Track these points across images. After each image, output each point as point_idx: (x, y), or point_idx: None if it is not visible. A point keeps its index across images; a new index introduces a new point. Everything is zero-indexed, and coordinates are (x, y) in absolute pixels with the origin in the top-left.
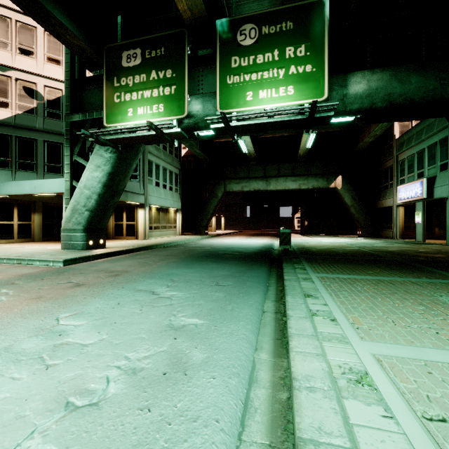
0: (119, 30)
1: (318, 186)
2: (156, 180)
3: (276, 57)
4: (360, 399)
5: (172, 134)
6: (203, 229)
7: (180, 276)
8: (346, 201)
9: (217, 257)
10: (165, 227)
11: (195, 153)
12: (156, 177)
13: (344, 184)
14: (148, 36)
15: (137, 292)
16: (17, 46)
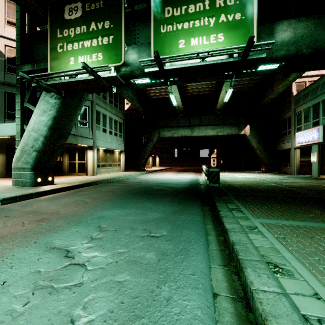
0: None
1: (231, 133)
2: (103, 127)
3: (206, 6)
4: None
5: (109, 79)
6: (141, 166)
7: (110, 221)
8: (253, 145)
9: (152, 194)
10: (111, 165)
11: (135, 106)
12: (103, 125)
13: (251, 132)
14: None
15: (48, 252)
16: None
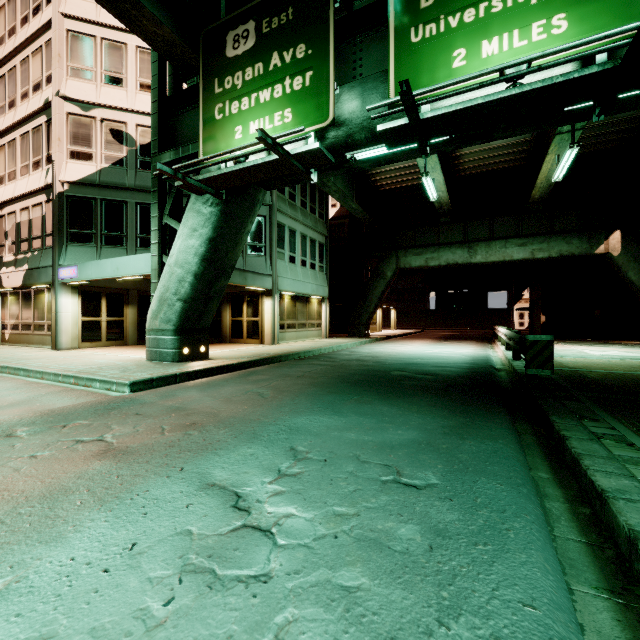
0: (223, 0)
1: (571, 252)
2: (290, 254)
3: None
4: None
5: (304, 156)
6: (362, 327)
7: (313, 439)
8: (630, 278)
9: (390, 386)
10: (305, 325)
11: (350, 209)
12: (291, 249)
13: (626, 247)
14: None
15: (203, 492)
16: (102, 74)
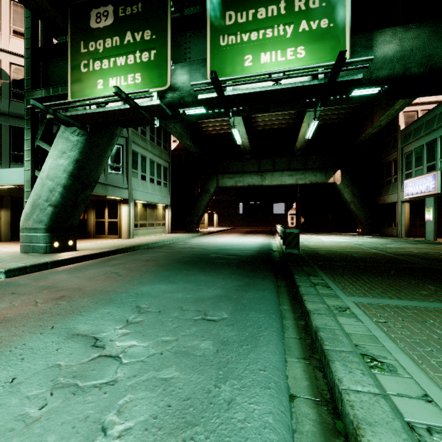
0: None
1: (316, 181)
2: (142, 173)
3: (282, 10)
4: None
5: (150, 108)
6: (194, 226)
7: (152, 300)
8: (345, 197)
9: (208, 263)
10: (153, 225)
11: (185, 145)
12: (142, 170)
13: (343, 179)
14: None
15: (69, 340)
16: None
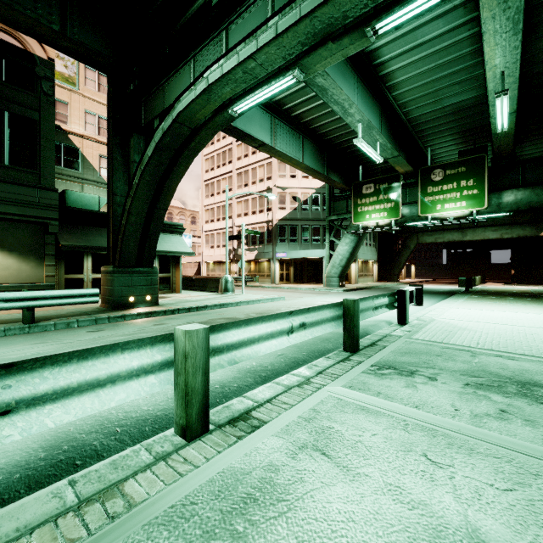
0: (360, 173)
1: (525, 235)
2: None
3: (454, 186)
4: (452, 301)
5: (393, 229)
6: (395, 277)
7: None
8: None
9: None
10: (366, 275)
11: None
12: None
13: None
14: (378, 177)
15: None
16: (289, 175)
